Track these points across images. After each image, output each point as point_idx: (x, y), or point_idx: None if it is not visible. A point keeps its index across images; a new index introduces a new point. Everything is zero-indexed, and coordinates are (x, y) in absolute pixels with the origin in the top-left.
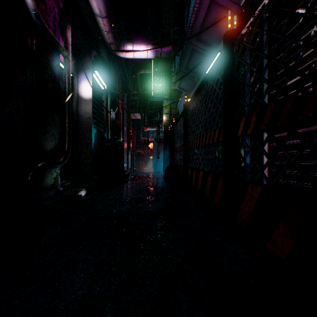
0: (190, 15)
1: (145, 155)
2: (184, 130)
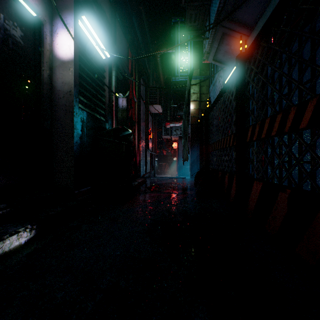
0: None
1: (168, 156)
2: (237, 104)
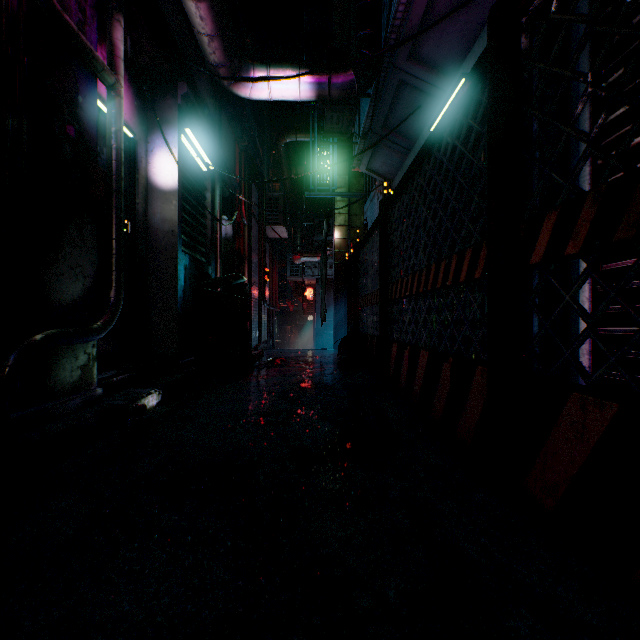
0: None
1: (297, 313)
2: (380, 257)
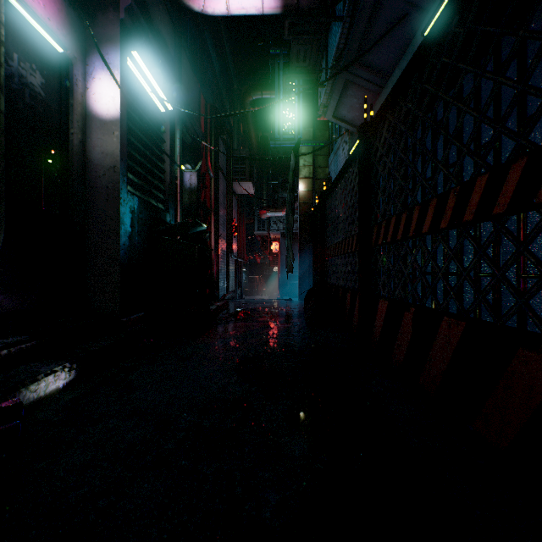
0: None
1: (264, 265)
2: (360, 194)
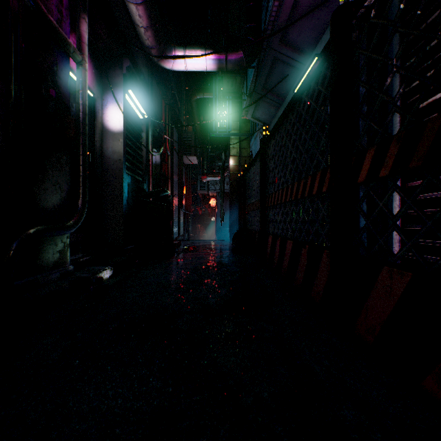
0: (272, 2)
1: (204, 215)
2: (261, 177)
